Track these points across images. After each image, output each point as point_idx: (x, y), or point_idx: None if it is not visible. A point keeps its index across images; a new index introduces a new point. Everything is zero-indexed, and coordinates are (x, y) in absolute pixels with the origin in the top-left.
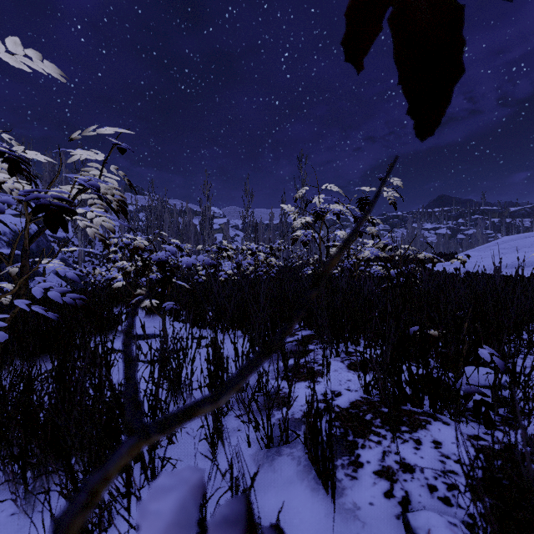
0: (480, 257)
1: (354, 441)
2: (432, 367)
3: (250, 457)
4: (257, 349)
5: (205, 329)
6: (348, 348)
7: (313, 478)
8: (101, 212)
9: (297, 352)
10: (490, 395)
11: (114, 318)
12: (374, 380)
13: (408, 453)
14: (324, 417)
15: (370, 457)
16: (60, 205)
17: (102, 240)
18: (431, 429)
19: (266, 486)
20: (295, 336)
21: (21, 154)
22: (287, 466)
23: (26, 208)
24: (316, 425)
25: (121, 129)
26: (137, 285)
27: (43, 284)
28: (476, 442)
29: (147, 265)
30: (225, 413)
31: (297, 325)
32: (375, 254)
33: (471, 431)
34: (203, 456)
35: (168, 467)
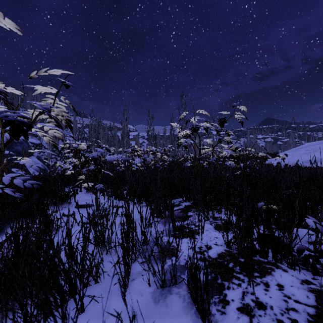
0: (292, 155)
1: (222, 284)
2: (274, 231)
3: (150, 294)
4: (155, 214)
5: (123, 200)
6: (214, 215)
7: (194, 312)
8: (52, 126)
9: (181, 217)
10: (311, 248)
11: (65, 194)
12: (233, 238)
13: (260, 293)
14: (203, 271)
15: (233, 296)
16: (22, 121)
17: (54, 145)
18: (275, 275)
19: (161, 319)
20: (180, 206)
21: (2, 89)
22: (175, 303)
23: (1, 123)
24: (196, 275)
25: (65, 71)
26: (80, 173)
27: (11, 174)
28: (307, 286)
29: (87, 161)
30: (134, 260)
31: (181, 199)
32: (230, 154)
33: (303, 277)
34: (117, 293)
35: (93, 301)
